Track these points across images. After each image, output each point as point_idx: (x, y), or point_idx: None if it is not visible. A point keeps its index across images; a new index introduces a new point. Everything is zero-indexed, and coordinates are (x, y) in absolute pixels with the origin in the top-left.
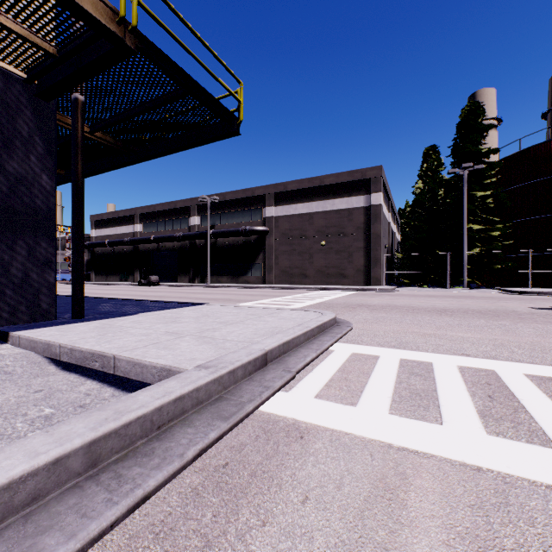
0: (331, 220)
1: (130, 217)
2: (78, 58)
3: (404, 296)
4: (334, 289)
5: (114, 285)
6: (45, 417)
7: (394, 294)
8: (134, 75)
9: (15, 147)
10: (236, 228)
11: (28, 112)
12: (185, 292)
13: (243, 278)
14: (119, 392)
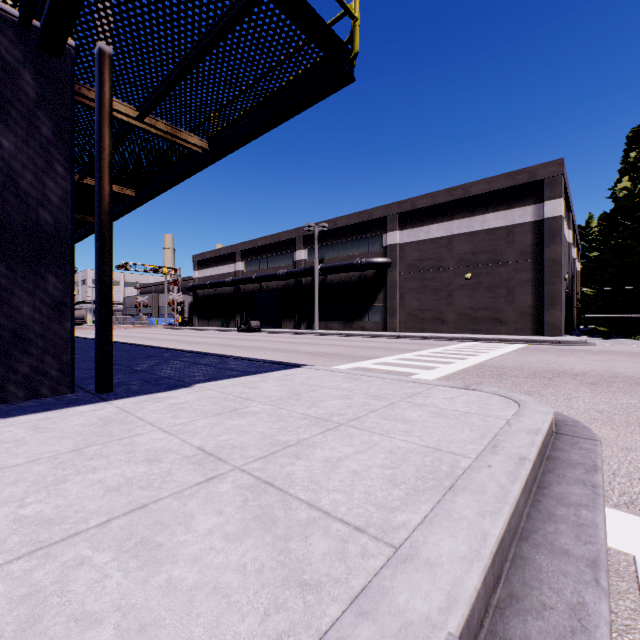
0: (480, 244)
1: (232, 255)
2: None
3: (619, 354)
4: (486, 340)
5: (214, 330)
6: None
7: (595, 351)
8: None
9: (4, 127)
10: (349, 261)
11: (27, 73)
12: (286, 342)
13: (358, 323)
14: None
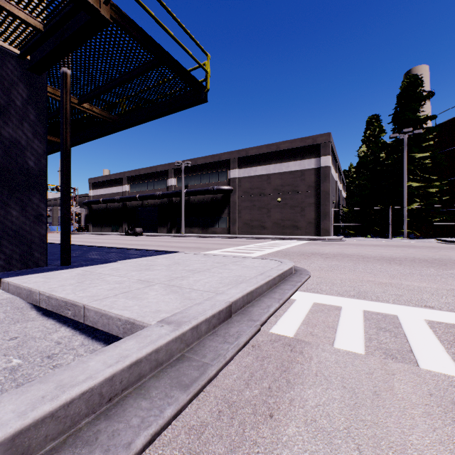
0: (286, 180)
1: (120, 180)
2: (62, 32)
3: (352, 245)
4: (288, 239)
5: (107, 234)
6: (11, 368)
7: (342, 243)
8: (112, 48)
9: (10, 115)
10: (206, 187)
11: (22, 84)
12: (163, 241)
13: (211, 229)
14: (88, 340)
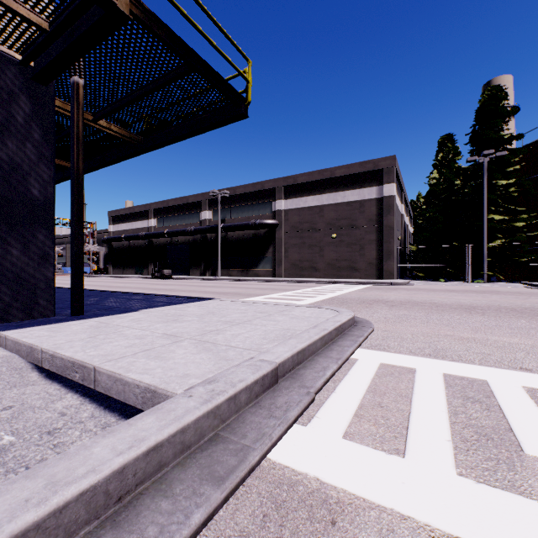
0: (342, 212)
1: (145, 213)
2: (71, 32)
3: (422, 290)
4: (345, 282)
5: (129, 277)
6: (0, 448)
7: (410, 288)
8: (132, 51)
9: (9, 134)
10: (246, 221)
11: (24, 96)
12: (196, 286)
13: (253, 271)
14: (100, 410)
